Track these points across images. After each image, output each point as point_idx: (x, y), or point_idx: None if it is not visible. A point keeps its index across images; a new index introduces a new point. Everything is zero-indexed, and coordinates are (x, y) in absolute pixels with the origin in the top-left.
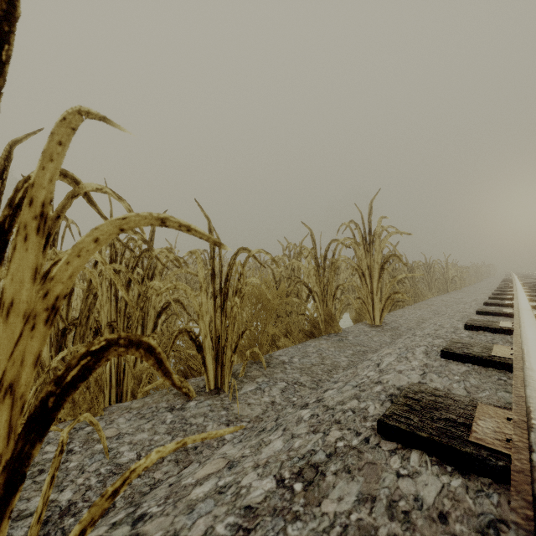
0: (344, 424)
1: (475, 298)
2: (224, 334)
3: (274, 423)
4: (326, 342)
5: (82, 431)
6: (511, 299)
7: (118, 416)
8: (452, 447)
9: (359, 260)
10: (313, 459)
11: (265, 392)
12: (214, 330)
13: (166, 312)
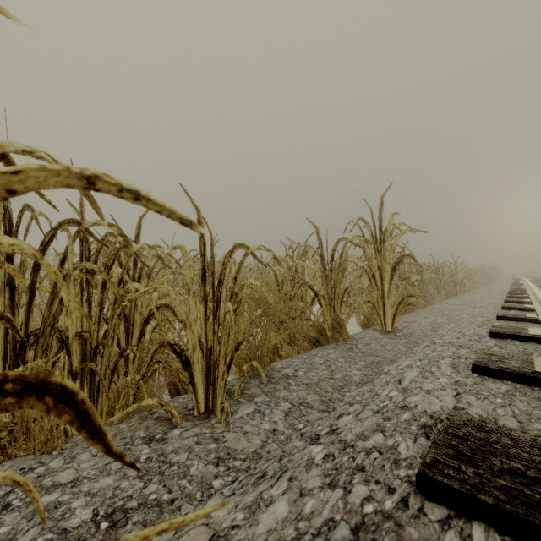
0: (369, 473)
1: (489, 301)
2: (216, 346)
3: (275, 466)
4: (334, 352)
5: (31, 474)
6: (529, 302)
7: (82, 450)
8: (536, 525)
9: (369, 261)
10: (332, 539)
11: (265, 416)
12: (205, 341)
13: (155, 318)
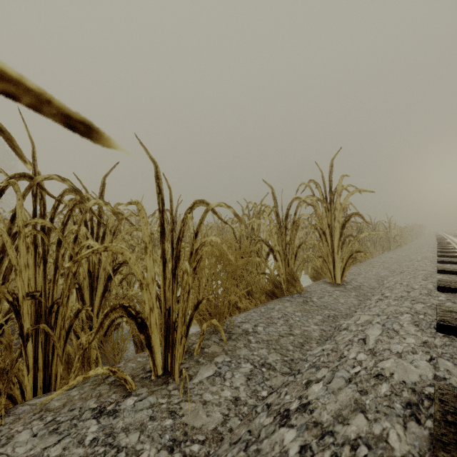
0: None
1: (423, 256)
2: (174, 306)
3: None
4: (290, 305)
5: None
6: None
7: (23, 427)
8: None
9: (319, 219)
10: None
11: (225, 380)
12: (163, 300)
13: (120, 273)
